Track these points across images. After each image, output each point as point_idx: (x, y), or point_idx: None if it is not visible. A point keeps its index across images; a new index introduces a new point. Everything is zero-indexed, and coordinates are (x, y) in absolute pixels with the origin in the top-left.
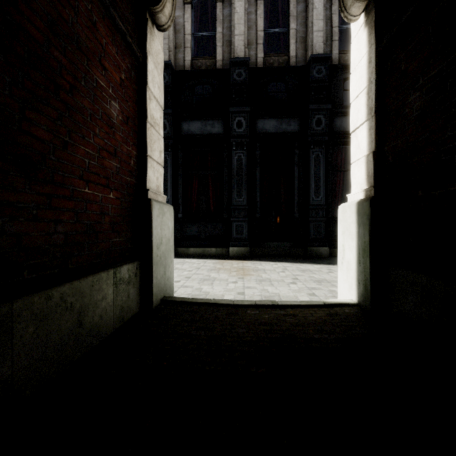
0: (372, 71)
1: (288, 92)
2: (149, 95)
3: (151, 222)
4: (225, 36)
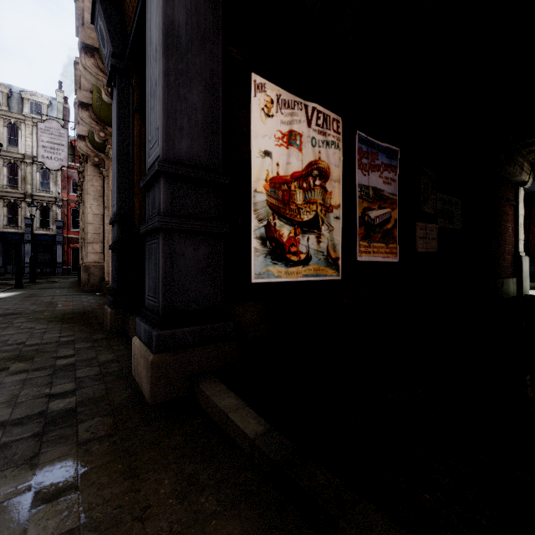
0: None
1: None
2: (519, 216)
3: (522, 264)
4: None
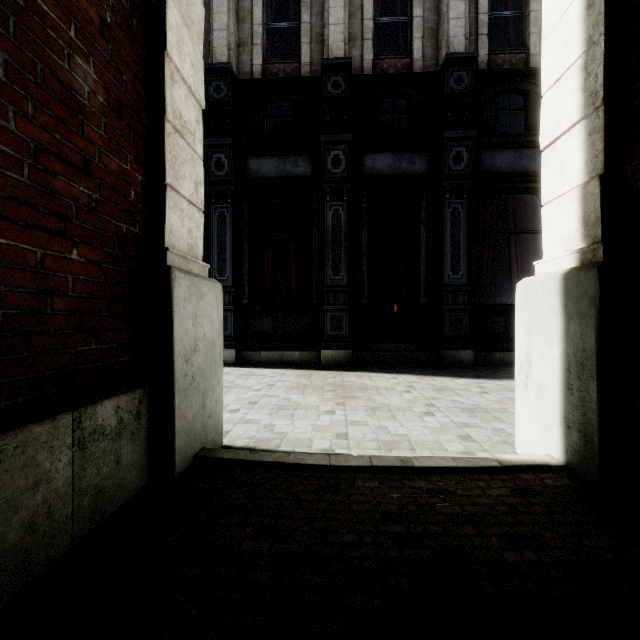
0: (596, 22)
1: (410, 112)
2: (172, 73)
3: (171, 312)
4: (314, 28)
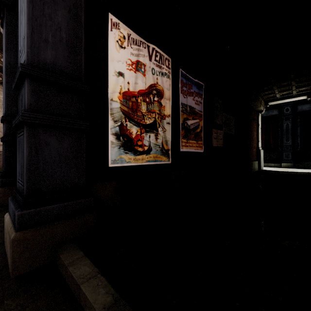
0: None
1: None
2: (259, 128)
3: (260, 154)
4: None
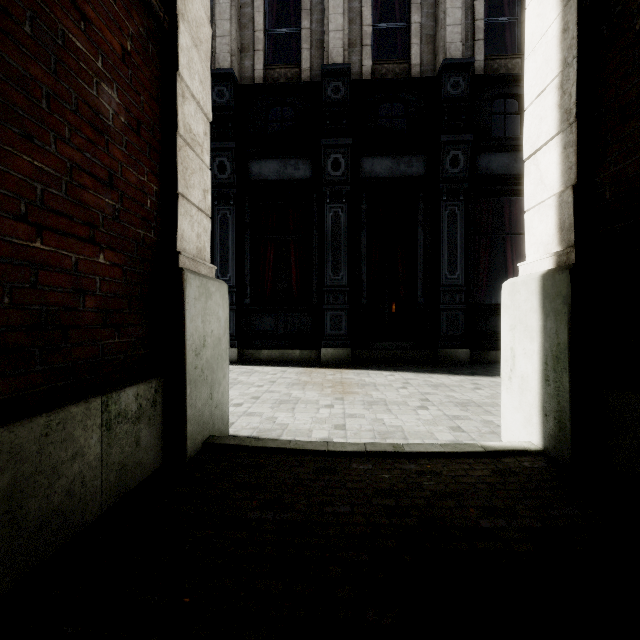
0: (570, 45)
1: (408, 116)
2: (183, 91)
3: (183, 309)
4: (315, 34)
